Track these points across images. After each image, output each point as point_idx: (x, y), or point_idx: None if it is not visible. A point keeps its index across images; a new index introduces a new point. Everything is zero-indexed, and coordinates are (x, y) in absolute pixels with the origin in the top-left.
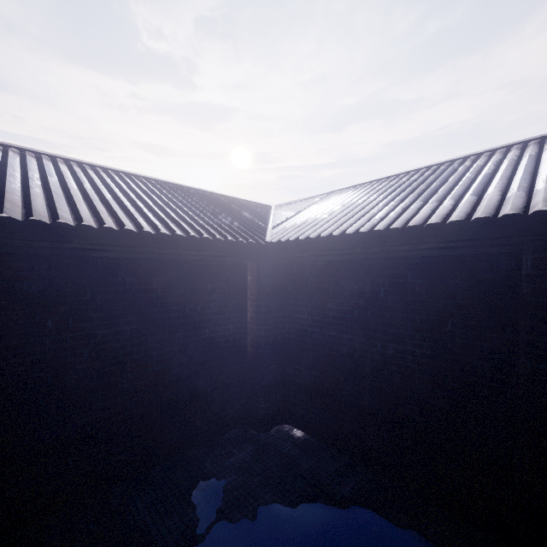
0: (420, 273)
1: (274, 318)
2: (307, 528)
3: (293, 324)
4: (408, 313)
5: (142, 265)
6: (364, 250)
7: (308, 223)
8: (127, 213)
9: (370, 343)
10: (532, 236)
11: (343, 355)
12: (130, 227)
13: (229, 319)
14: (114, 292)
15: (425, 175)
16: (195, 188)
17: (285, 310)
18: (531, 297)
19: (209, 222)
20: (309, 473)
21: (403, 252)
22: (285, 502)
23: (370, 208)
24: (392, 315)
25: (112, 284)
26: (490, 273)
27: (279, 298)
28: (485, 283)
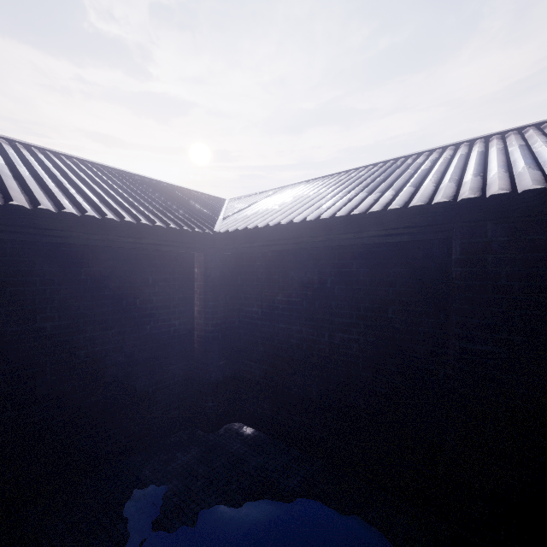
0: (364, 262)
1: (224, 312)
2: (250, 528)
3: (243, 318)
4: (354, 302)
5: (66, 252)
6: (311, 239)
7: (259, 214)
8: (47, 192)
9: (318, 333)
10: (461, 223)
11: (292, 348)
12: (47, 207)
13: (174, 314)
14: (30, 283)
15: (371, 171)
16: (140, 175)
17: (235, 304)
18: (459, 280)
19: (151, 209)
20: (257, 470)
21: (348, 240)
22: (230, 503)
23: (319, 200)
24: (339, 305)
25: (26, 273)
26: (425, 260)
27: (228, 291)
28: (422, 270)
